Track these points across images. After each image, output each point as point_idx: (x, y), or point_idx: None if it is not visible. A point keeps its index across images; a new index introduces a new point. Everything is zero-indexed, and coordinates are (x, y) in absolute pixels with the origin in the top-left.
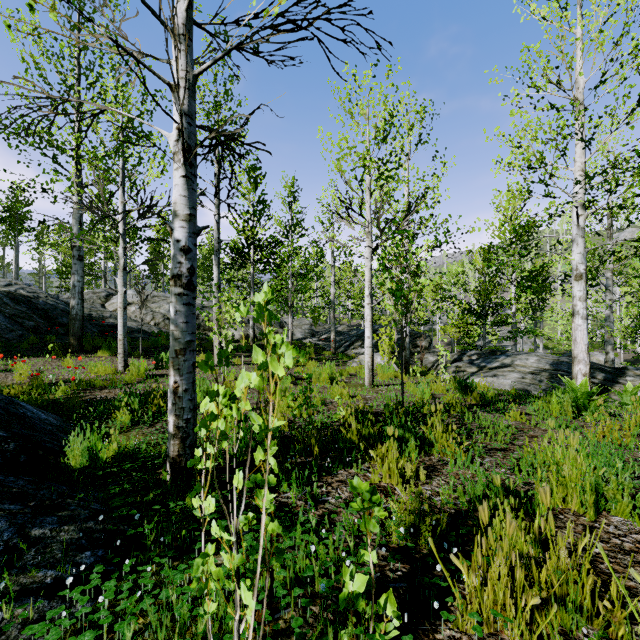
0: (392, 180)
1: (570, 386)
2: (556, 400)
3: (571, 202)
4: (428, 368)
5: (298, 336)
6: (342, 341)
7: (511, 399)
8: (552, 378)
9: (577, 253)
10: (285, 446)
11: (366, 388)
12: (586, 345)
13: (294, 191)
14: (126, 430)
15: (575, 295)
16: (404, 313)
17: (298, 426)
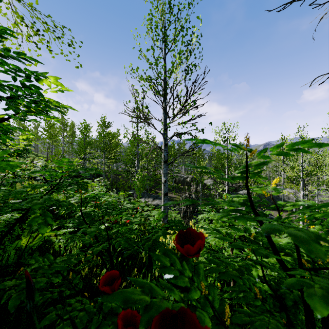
0: None
1: None
2: None
3: None
4: None
5: None
6: None
7: None
8: None
9: None
10: None
11: None
12: None
13: None
14: None
15: None
16: None
17: None
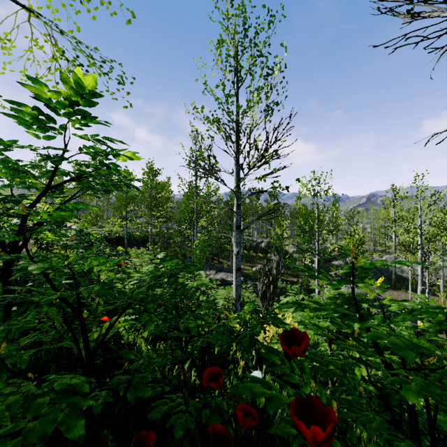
0: None
1: None
2: None
3: None
4: None
5: None
6: None
7: None
8: None
9: None
10: None
11: None
12: None
13: None
14: None
15: None
16: None
17: None
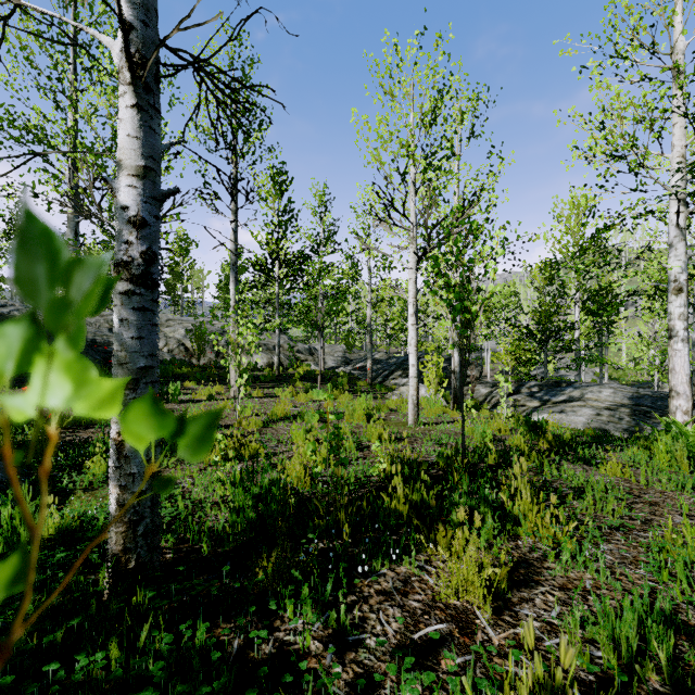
0: (442, 173)
1: (679, 428)
2: (665, 448)
3: (675, 192)
4: (480, 402)
5: (330, 364)
6: (380, 370)
7: (608, 447)
8: (634, 415)
9: (676, 260)
10: (303, 517)
11: (410, 427)
12: (688, 375)
13: (325, 200)
14: (97, 486)
15: (673, 313)
16: (465, 332)
17: (324, 482)
